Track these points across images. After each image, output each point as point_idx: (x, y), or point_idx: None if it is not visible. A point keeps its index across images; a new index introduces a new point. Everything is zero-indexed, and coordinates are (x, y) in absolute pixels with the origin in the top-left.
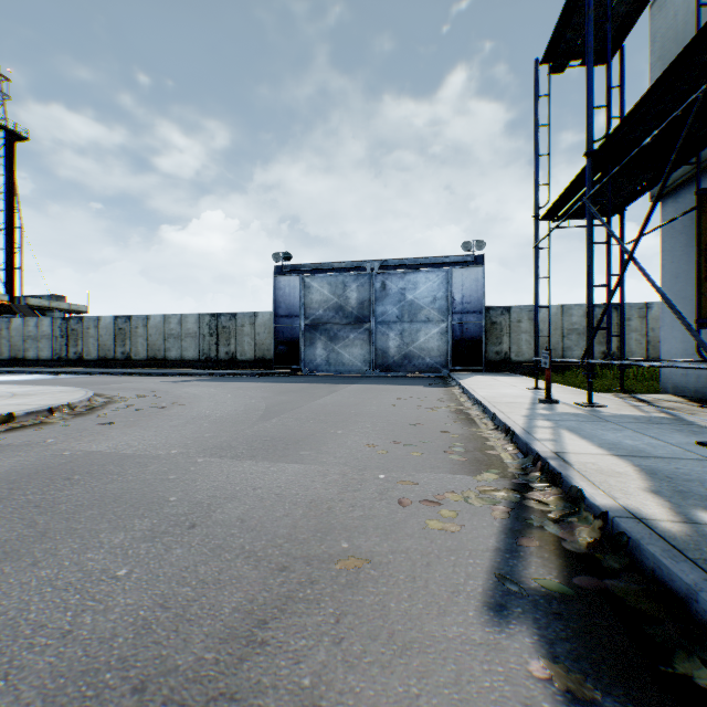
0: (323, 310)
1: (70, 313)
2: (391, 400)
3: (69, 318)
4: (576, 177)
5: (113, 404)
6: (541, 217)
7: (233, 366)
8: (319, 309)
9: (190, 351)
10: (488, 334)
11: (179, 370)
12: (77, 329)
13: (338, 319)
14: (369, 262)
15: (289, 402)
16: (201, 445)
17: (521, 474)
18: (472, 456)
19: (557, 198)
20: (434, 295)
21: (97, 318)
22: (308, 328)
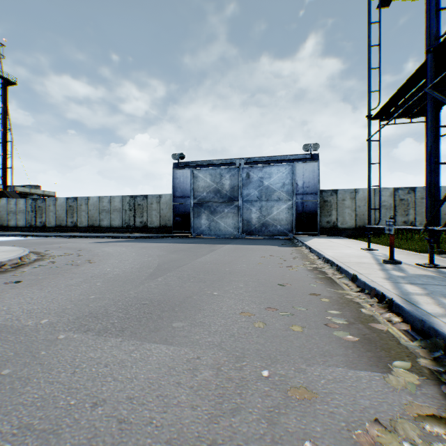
0: (206, 193)
1: (43, 196)
2: (257, 258)
3: (36, 199)
4: (410, 76)
5: (39, 262)
6: (373, 116)
7: (145, 231)
8: (204, 192)
9: (116, 221)
10: (321, 209)
11: (108, 234)
12: (42, 206)
13: (216, 199)
14: (238, 159)
15: (177, 260)
16: (78, 311)
17: (443, 372)
18: (358, 332)
19: (389, 98)
20: (283, 182)
21: (55, 199)
22: (196, 205)
